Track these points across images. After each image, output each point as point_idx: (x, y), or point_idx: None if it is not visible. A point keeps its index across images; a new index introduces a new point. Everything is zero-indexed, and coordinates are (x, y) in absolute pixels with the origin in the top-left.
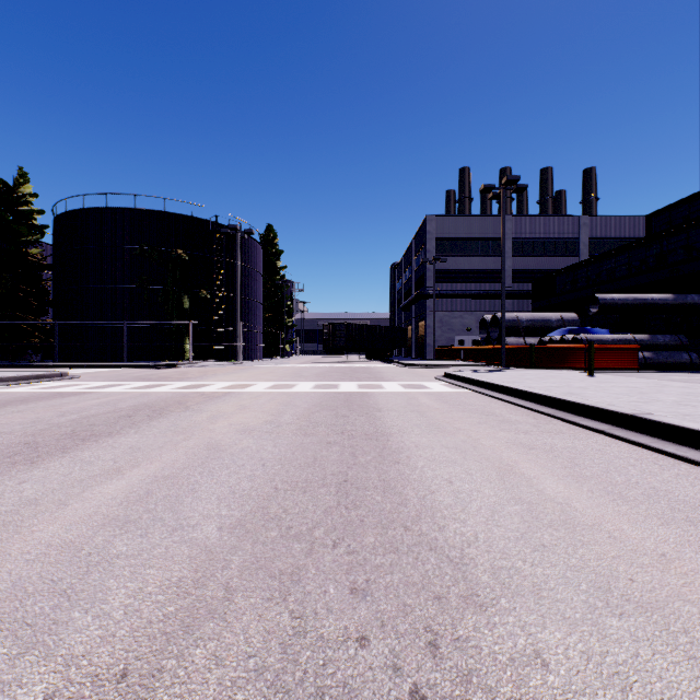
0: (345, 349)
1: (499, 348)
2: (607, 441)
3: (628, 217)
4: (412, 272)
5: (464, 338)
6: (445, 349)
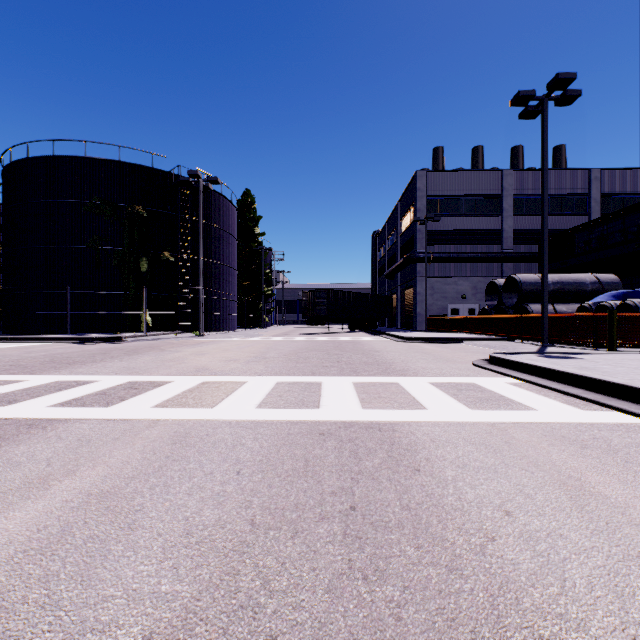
0: (326, 319)
1: (532, 317)
2: None
3: None
4: (398, 237)
5: (458, 307)
6: (441, 319)
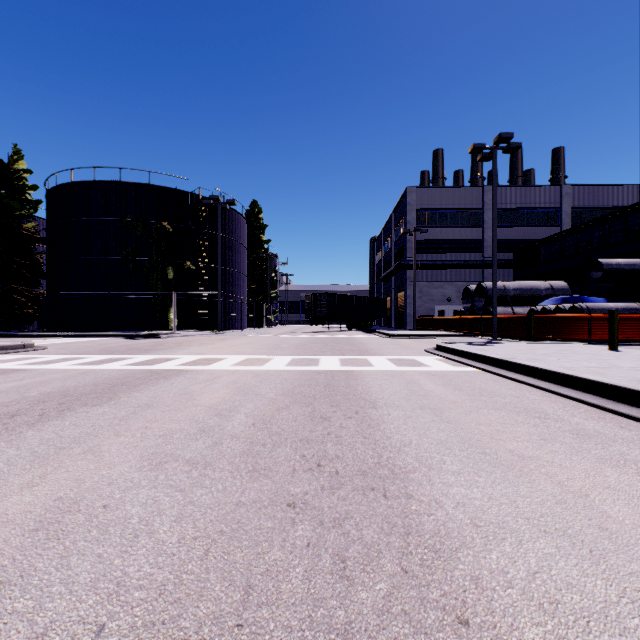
0: (326, 319)
1: (488, 318)
2: None
3: (611, 186)
4: (392, 244)
5: (444, 308)
6: (426, 319)
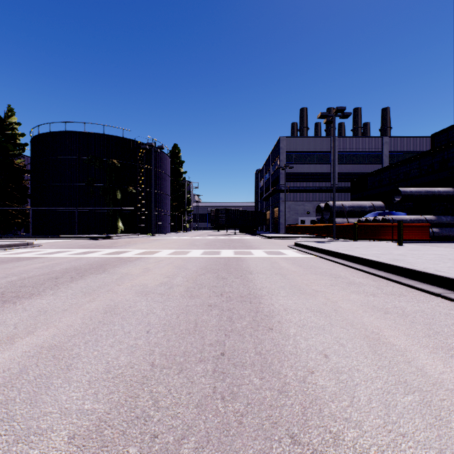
0: (225, 226)
1: (331, 225)
2: (447, 304)
3: (415, 137)
4: (270, 175)
5: (305, 219)
6: (293, 226)
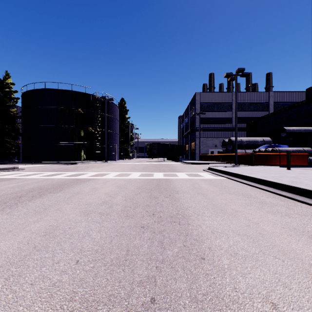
0: (157, 155)
1: (233, 154)
2: None
3: (292, 92)
4: (189, 119)
5: (213, 150)
6: (205, 155)
